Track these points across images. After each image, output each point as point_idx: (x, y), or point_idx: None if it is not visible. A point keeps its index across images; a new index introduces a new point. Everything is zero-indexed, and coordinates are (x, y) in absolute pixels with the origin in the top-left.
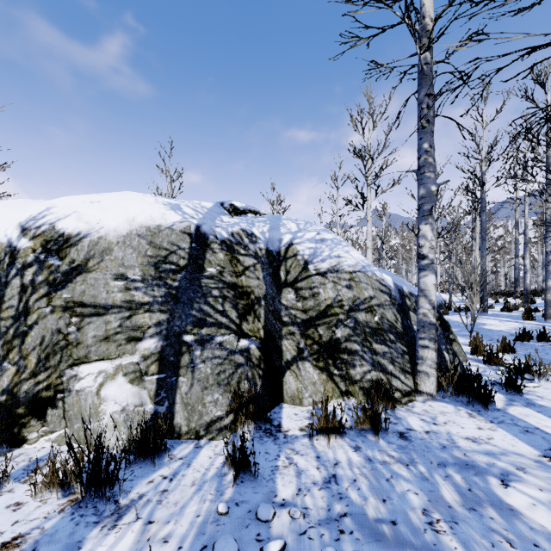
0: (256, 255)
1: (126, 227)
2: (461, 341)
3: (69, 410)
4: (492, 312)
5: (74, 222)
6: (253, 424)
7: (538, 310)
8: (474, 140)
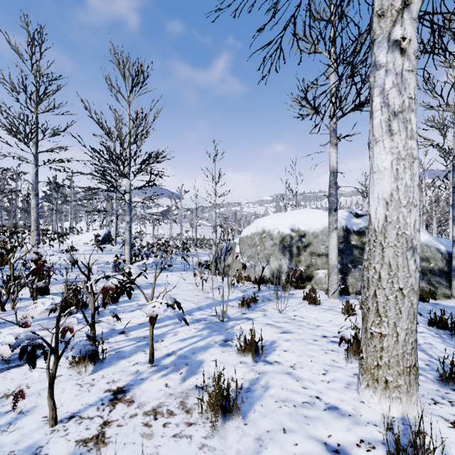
0: None
1: (321, 228)
2: None
3: (316, 281)
4: None
5: (304, 226)
6: None
7: None
8: None
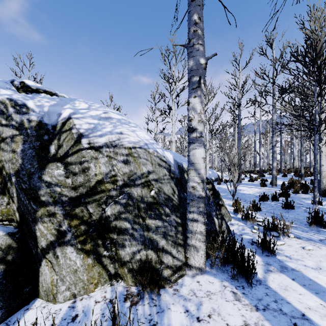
0: (21, 126)
1: None
2: (227, 202)
3: None
4: (244, 182)
5: None
6: None
7: (267, 180)
8: (235, 79)
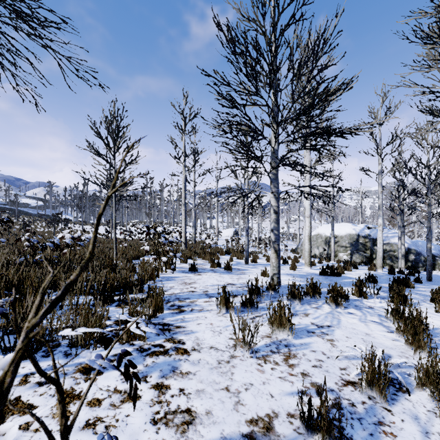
0: (370, 239)
1: (345, 234)
2: None
3: (339, 258)
4: None
5: (337, 233)
6: (363, 264)
7: None
8: None
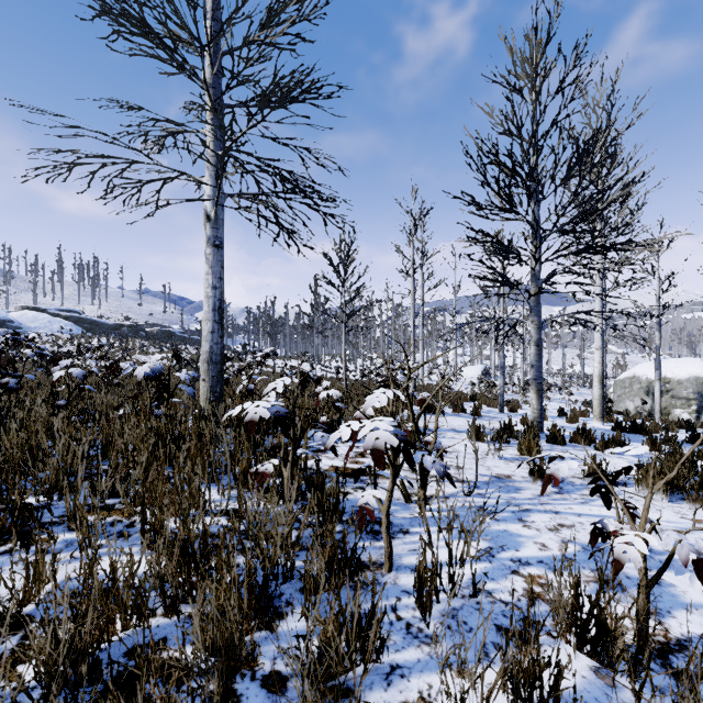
0: None
1: (687, 376)
2: None
3: (673, 417)
4: None
5: (671, 375)
6: None
7: None
8: None
